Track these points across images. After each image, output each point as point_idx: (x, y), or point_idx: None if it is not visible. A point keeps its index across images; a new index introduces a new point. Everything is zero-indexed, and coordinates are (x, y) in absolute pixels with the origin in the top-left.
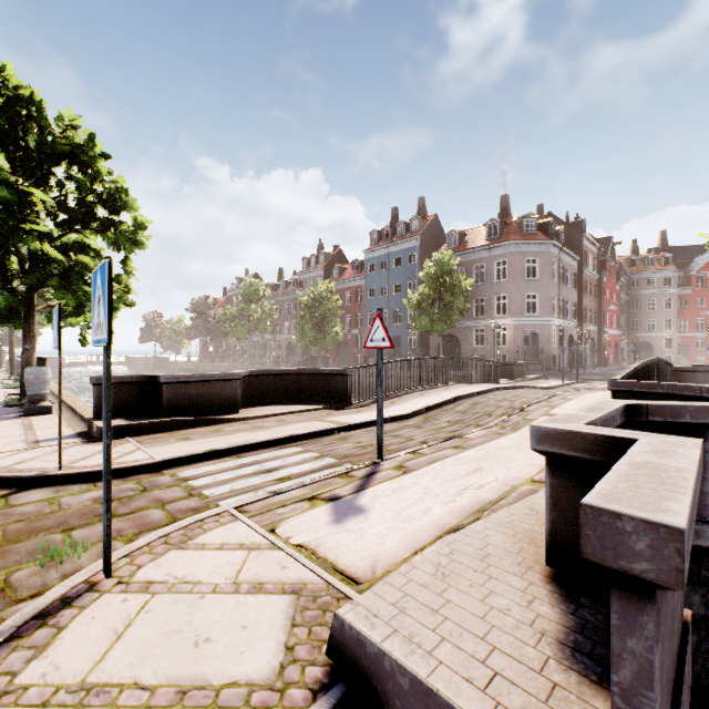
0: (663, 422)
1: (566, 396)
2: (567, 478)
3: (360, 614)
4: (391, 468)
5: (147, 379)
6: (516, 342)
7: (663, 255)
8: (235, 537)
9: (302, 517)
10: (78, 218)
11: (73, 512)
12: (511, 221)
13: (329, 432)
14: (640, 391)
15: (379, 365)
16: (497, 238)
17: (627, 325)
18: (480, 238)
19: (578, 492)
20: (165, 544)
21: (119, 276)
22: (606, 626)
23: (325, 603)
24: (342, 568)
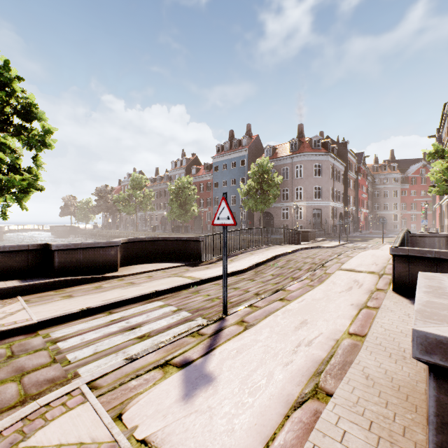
0: None
1: (348, 254)
2: None
3: None
4: (234, 323)
5: (42, 247)
6: (308, 217)
7: (392, 164)
8: (76, 432)
9: (153, 393)
10: None
11: None
12: (304, 140)
13: (186, 286)
14: (414, 256)
15: (224, 238)
16: (296, 151)
17: (372, 206)
18: (285, 151)
19: None
20: None
21: (30, 168)
22: None
23: None
24: None
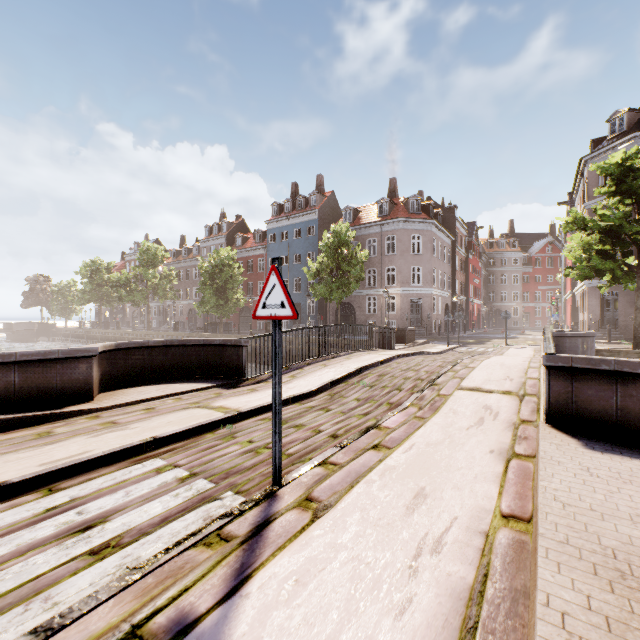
0: None
1: (467, 363)
2: None
3: None
4: (294, 504)
5: None
6: (404, 310)
7: (512, 239)
8: None
9: None
10: None
11: None
12: (399, 201)
13: (212, 426)
14: (581, 368)
15: (275, 343)
16: (388, 216)
17: (486, 296)
18: (372, 215)
19: None
20: None
21: None
22: None
23: None
24: None
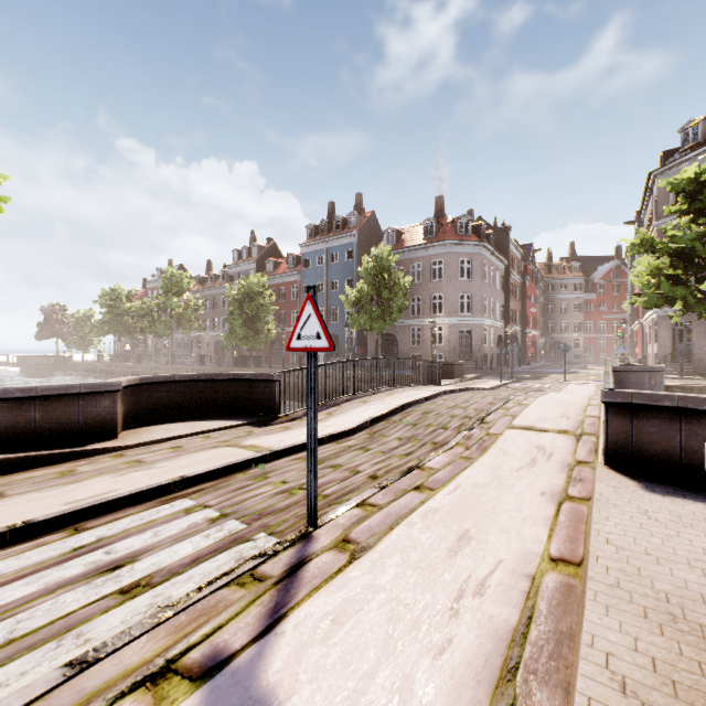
0: None
1: (520, 400)
2: None
3: None
4: (330, 545)
5: None
6: (452, 342)
7: (573, 263)
8: None
9: None
10: None
11: None
12: (446, 221)
13: (243, 466)
14: (642, 404)
15: (311, 376)
16: (434, 238)
17: (544, 326)
18: (417, 237)
19: None
20: None
21: None
22: None
23: None
24: None
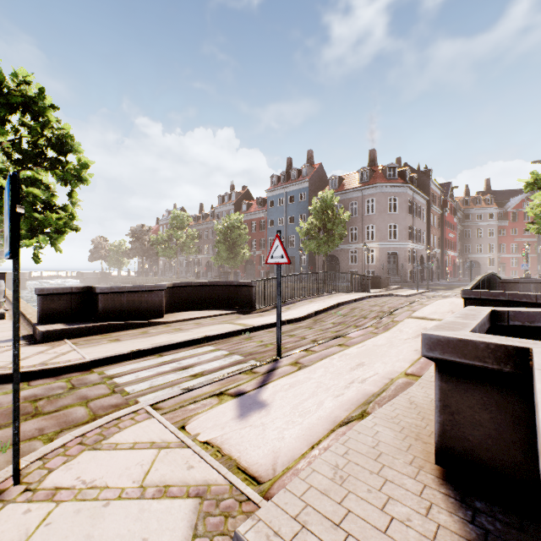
0: (521, 326)
1: (423, 302)
2: (457, 383)
3: (261, 532)
4: (288, 364)
5: (85, 290)
6: (381, 261)
7: (487, 196)
8: (147, 435)
9: (211, 413)
10: (30, 158)
11: (2, 411)
12: (377, 169)
13: (237, 333)
14: (487, 298)
15: (278, 277)
16: (367, 182)
17: (462, 248)
18: (354, 182)
19: (468, 396)
20: (80, 444)
21: (65, 206)
22: (507, 537)
23: (227, 507)
24: (245, 467)
